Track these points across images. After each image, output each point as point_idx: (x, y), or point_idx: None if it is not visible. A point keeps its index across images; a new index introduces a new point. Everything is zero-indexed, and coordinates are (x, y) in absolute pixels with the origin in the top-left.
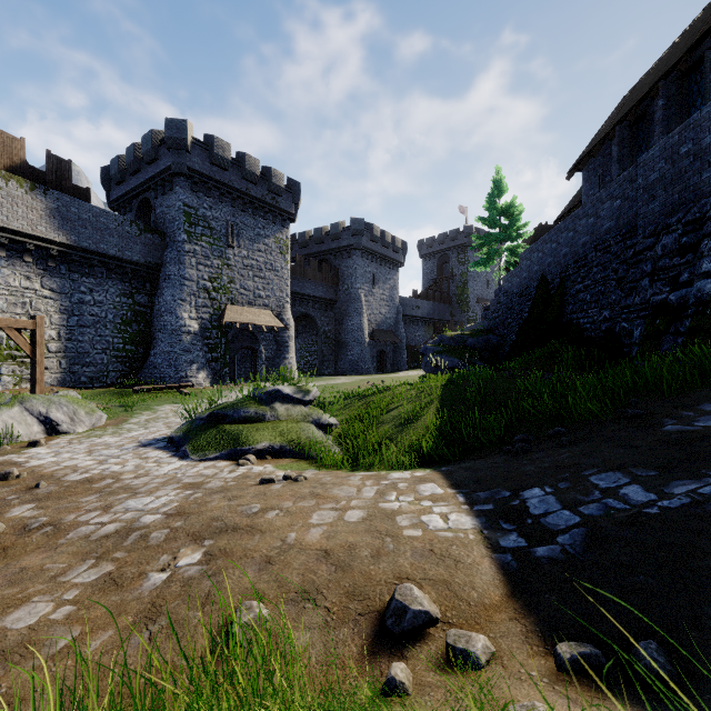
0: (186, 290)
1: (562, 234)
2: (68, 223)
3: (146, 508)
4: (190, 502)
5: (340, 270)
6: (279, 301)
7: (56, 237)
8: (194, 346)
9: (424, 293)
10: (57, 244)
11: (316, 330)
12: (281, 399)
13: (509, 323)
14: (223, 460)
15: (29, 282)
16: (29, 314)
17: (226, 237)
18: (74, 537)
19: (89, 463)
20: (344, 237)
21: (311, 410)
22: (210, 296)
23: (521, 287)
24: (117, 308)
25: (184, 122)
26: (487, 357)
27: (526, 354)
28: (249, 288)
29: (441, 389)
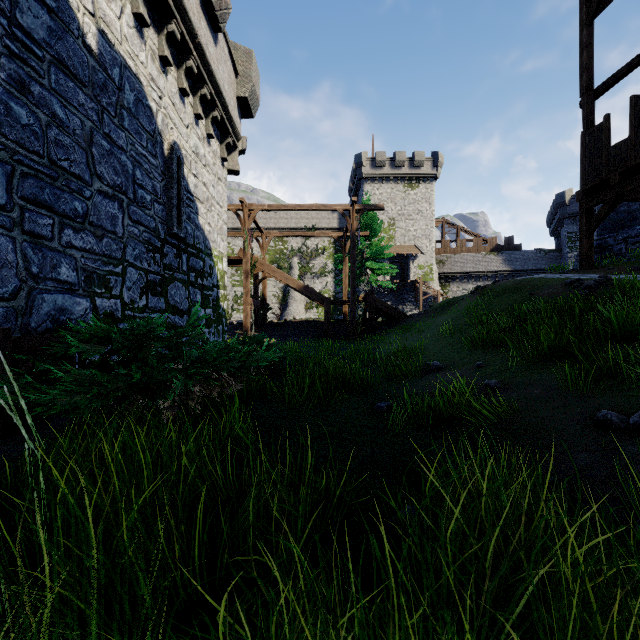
0: None
1: None
2: (510, 262)
3: None
4: None
5: None
6: None
7: (505, 269)
8: None
9: None
10: (506, 271)
11: None
12: None
13: None
14: None
15: None
16: None
17: None
18: None
19: None
20: None
21: None
22: None
23: None
24: None
25: (563, 193)
26: None
27: None
28: None
29: None
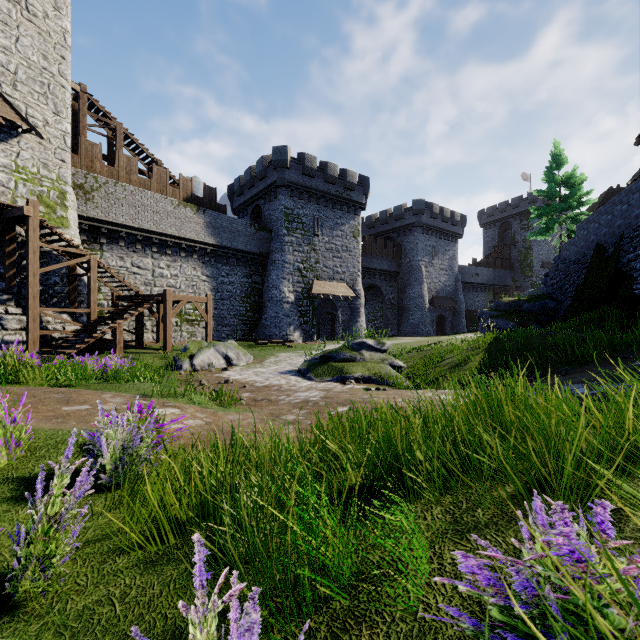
0: (285, 271)
1: (617, 207)
2: (216, 231)
3: (308, 395)
4: (329, 395)
5: (402, 246)
6: (352, 275)
7: (209, 240)
8: (292, 312)
9: (484, 261)
10: (210, 245)
11: (381, 298)
12: (366, 348)
13: (566, 289)
14: (335, 382)
15: (195, 271)
16: (195, 292)
17: (313, 228)
18: (282, 403)
19: (260, 380)
20: (406, 216)
21: (386, 356)
22: (302, 274)
23: (578, 255)
24: (242, 286)
25: (285, 147)
26: (543, 320)
27: (575, 318)
28: (329, 266)
29: (487, 344)
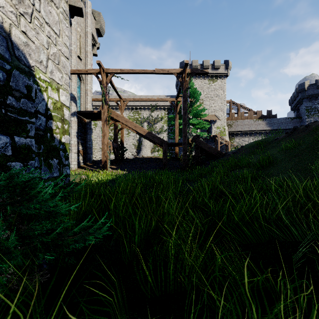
0: None
1: None
2: (270, 125)
3: None
4: None
5: None
6: None
7: (267, 128)
8: None
9: None
10: (268, 130)
11: None
12: None
13: None
14: None
15: None
16: None
17: None
18: None
19: None
20: None
21: None
22: None
23: None
24: None
25: (304, 83)
26: None
27: None
28: None
29: None
